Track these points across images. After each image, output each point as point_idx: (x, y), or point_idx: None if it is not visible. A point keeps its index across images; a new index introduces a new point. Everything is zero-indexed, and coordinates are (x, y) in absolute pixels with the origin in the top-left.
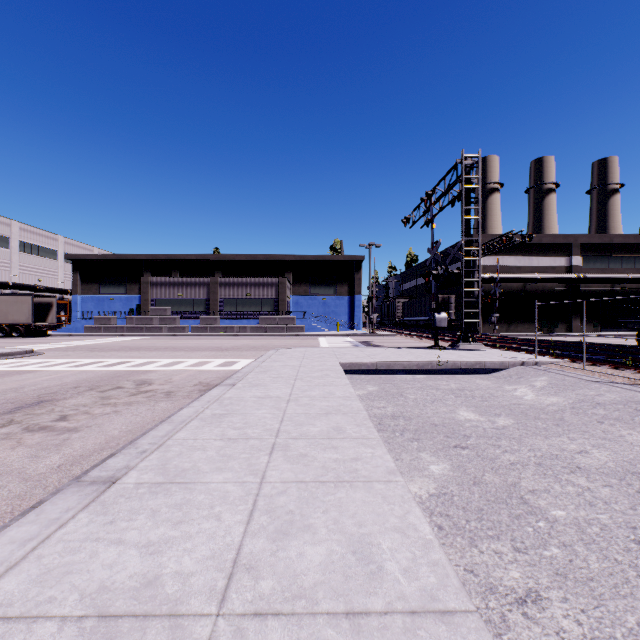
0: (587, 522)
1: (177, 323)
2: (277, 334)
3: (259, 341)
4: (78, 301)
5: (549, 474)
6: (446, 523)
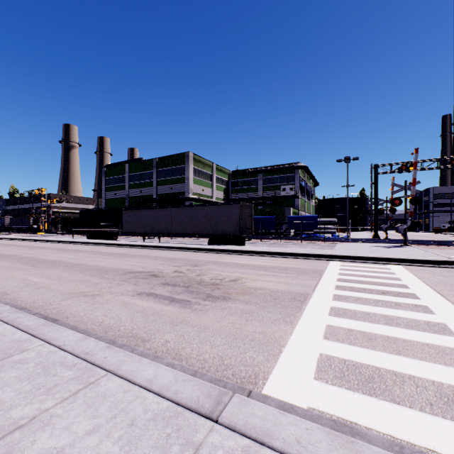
0: None
1: None
2: None
3: None
4: None
5: None
6: None
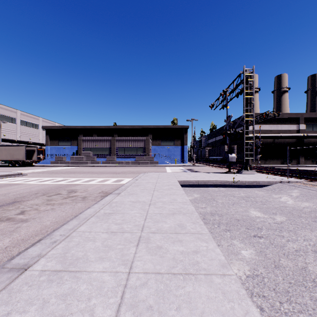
0: None
1: (95, 160)
2: (144, 165)
3: (135, 169)
4: (48, 149)
5: None
6: (265, 304)
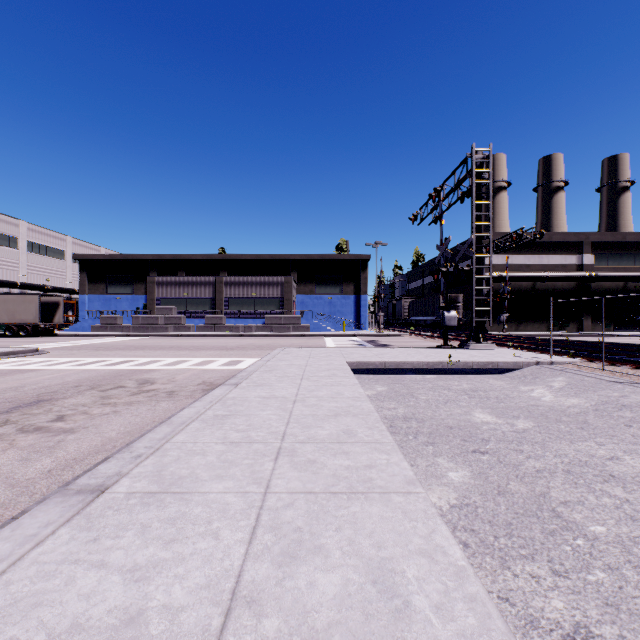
0: (632, 540)
1: (183, 322)
2: (282, 333)
3: (264, 340)
4: (85, 301)
5: (580, 483)
6: (472, 539)
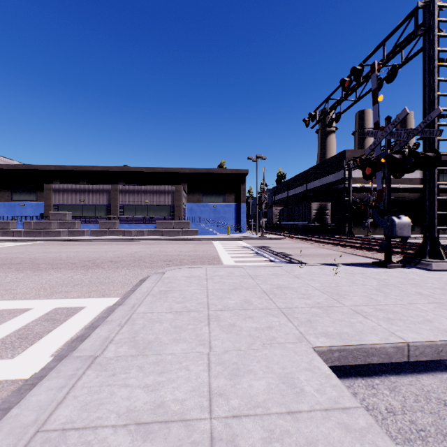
0: None
1: (77, 227)
2: (172, 238)
3: (151, 247)
4: None
5: None
6: None
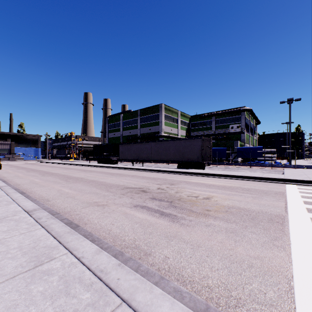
0: None
1: None
2: (17, 160)
3: (19, 161)
4: None
5: None
6: None
